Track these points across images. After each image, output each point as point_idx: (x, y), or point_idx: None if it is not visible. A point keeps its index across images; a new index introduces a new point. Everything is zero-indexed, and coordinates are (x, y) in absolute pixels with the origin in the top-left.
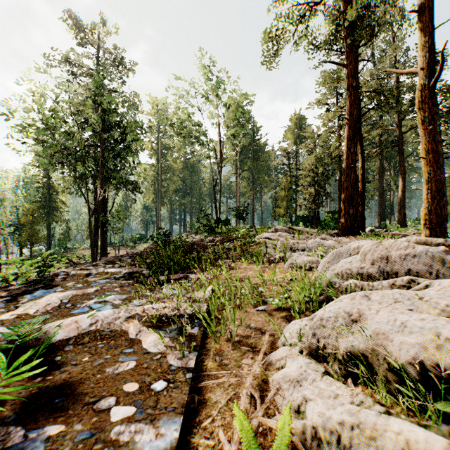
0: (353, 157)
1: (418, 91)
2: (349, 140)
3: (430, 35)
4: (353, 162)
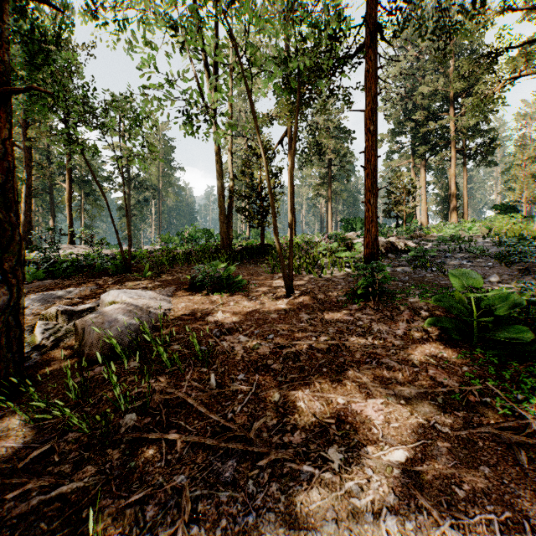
0: (30, 206)
1: (66, 194)
2: (27, 196)
3: (70, 176)
4: (30, 209)
